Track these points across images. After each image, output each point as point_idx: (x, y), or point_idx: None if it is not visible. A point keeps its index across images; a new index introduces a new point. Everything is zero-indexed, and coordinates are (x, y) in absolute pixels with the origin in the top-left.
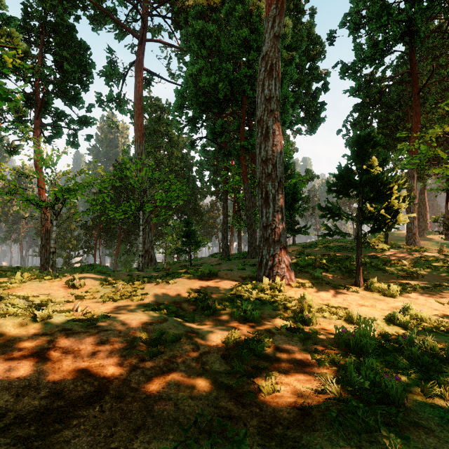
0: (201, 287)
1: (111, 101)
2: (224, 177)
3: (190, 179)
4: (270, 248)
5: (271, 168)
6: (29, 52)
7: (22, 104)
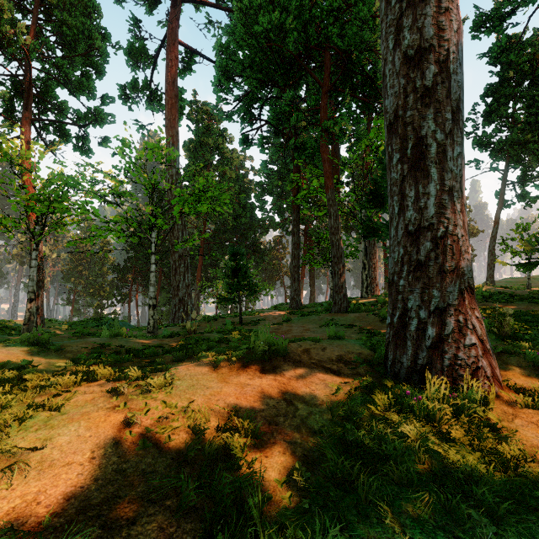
0: (242, 399)
1: (135, 91)
2: (294, 183)
3: (247, 207)
4: (431, 289)
5: (435, 71)
6: (4, 2)
7: (13, 94)
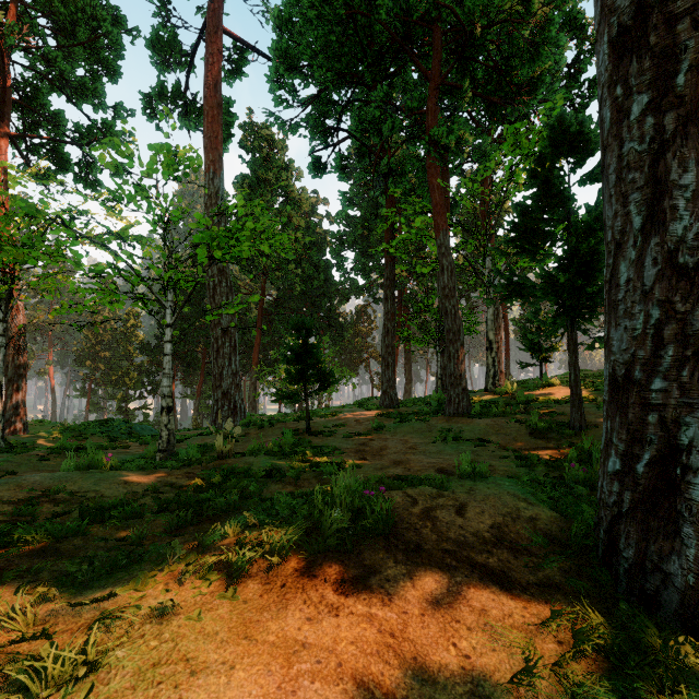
0: None
1: (163, 100)
2: (387, 222)
3: (320, 266)
4: None
5: None
6: None
7: None
